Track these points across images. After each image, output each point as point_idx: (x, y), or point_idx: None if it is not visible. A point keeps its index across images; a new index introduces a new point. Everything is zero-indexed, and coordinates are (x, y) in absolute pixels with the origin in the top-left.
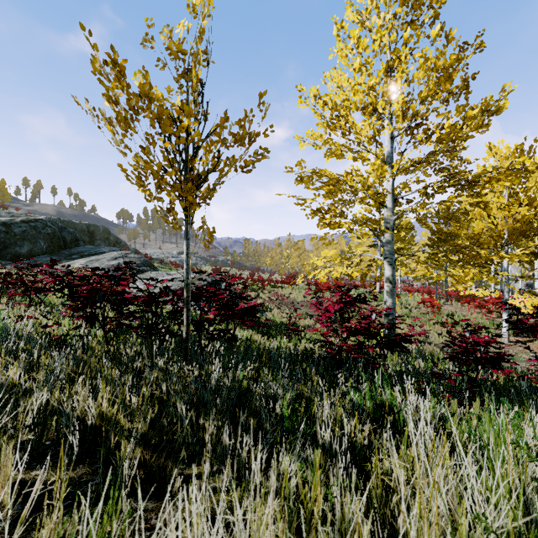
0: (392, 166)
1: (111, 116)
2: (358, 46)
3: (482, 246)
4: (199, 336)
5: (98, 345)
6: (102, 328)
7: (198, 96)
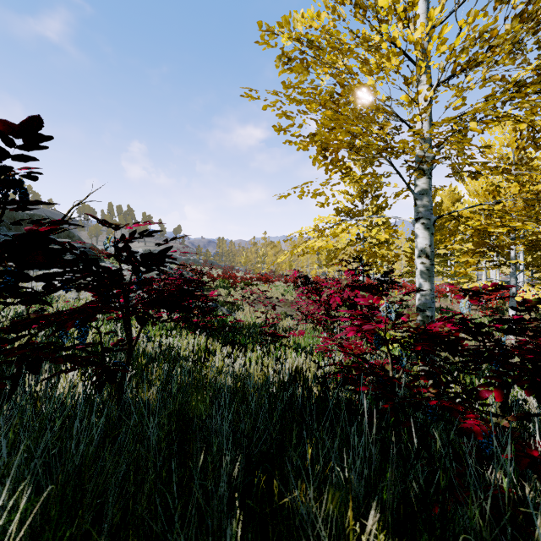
0: (429, 72)
1: None
2: None
3: None
4: None
5: None
6: None
7: None
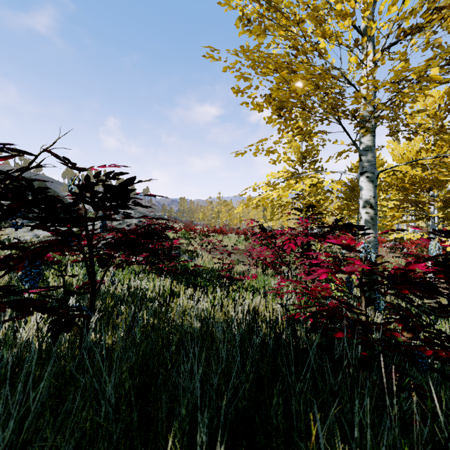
0: (373, 40)
1: None
2: None
3: None
4: None
5: None
6: None
7: None
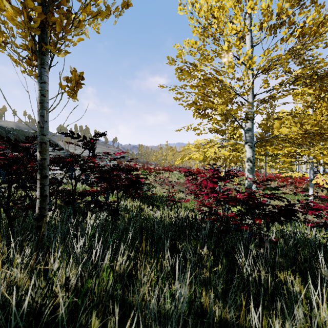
0: (252, 69)
1: None
2: None
3: (326, 131)
4: (74, 210)
5: None
6: None
7: None
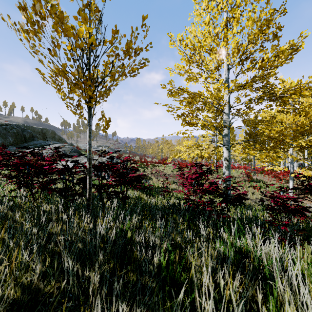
0: (228, 87)
1: (23, 23)
2: (208, 8)
3: (286, 137)
4: (101, 196)
5: (26, 203)
6: (30, 191)
7: (98, 23)
